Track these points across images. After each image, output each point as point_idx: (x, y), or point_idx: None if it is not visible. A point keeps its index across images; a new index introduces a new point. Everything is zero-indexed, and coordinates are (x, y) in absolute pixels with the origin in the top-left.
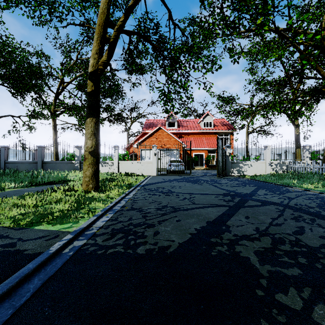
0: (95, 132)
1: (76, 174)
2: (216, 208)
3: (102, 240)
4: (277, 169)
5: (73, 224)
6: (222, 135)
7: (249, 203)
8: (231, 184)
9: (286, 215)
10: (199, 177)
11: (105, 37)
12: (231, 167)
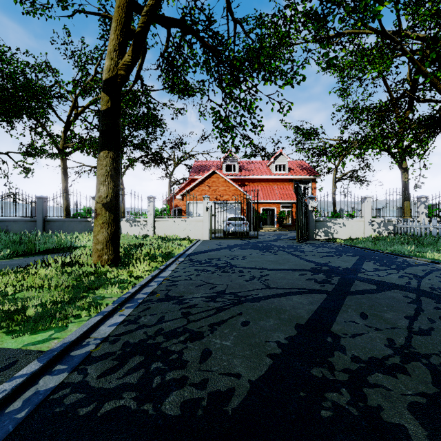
0: (113, 174)
1: (90, 238)
2: (306, 297)
3: (97, 375)
4: (380, 230)
5: (56, 333)
6: (300, 182)
7: (358, 287)
8: (319, 252)
9: (428, 310)
10: (271, 242)
11: (128, 27)
12: (315, 228)
